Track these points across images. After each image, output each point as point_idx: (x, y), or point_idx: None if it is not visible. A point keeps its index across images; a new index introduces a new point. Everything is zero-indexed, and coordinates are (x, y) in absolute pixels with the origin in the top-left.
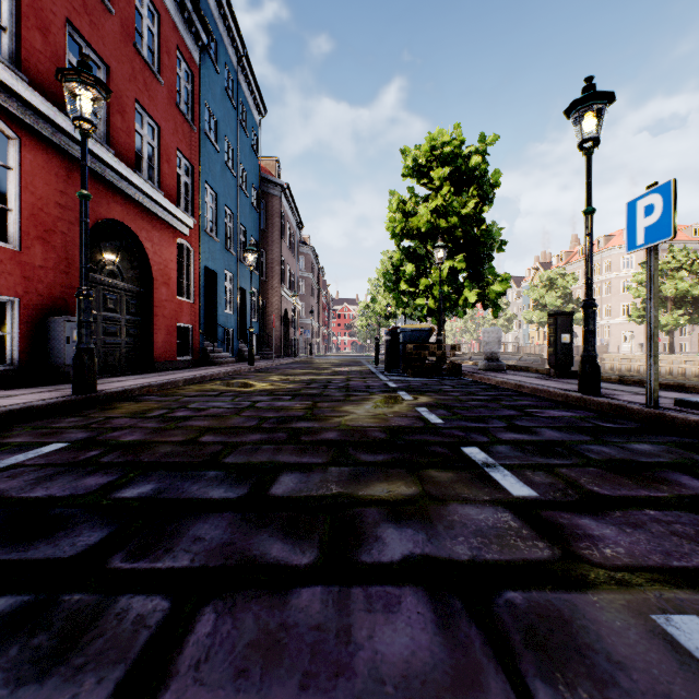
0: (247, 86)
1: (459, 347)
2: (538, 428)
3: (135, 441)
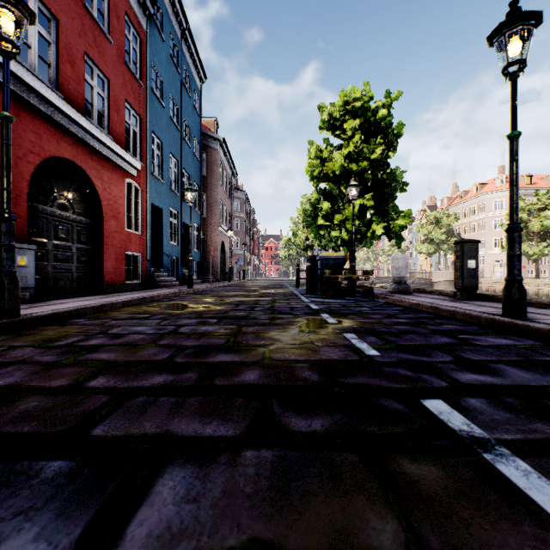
0: (190, 56)
1: (372, 272)
2: (495, 364)
3: (3, 388)
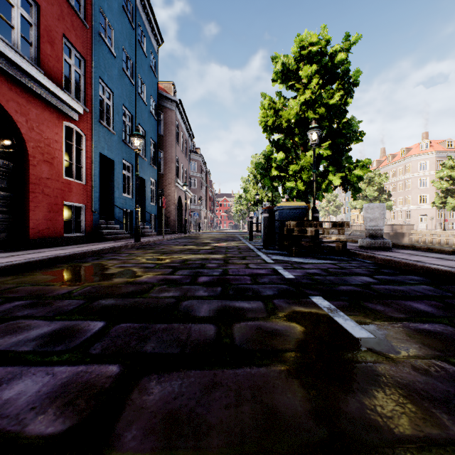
0: (146, 17)
1: (347, 224)
2: None
3: None
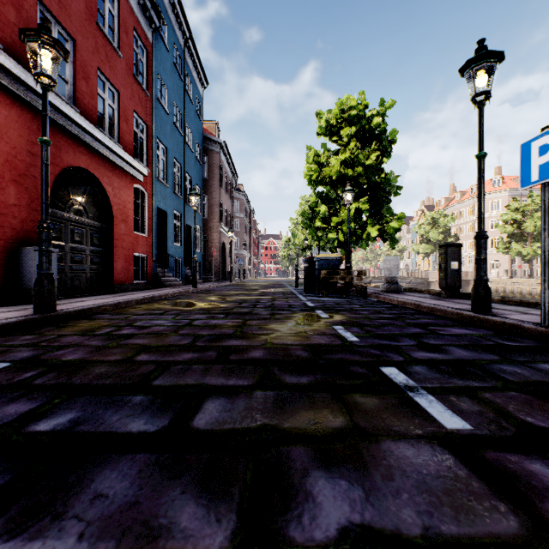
0: (192, 63)
1: (365, 273)
2: (446, 346)
3: (75, 361)
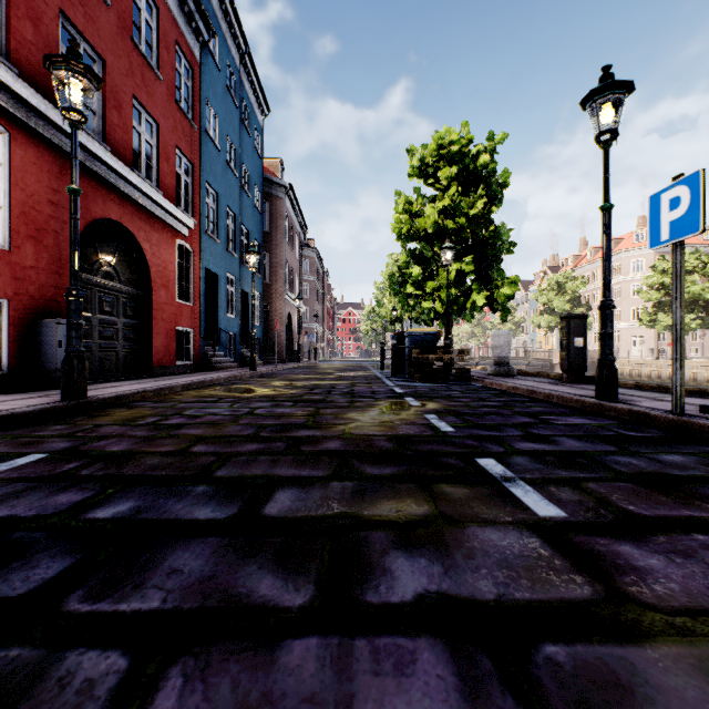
0: (249, 85)
1: (467, 352)
2: (557, 437)
3: (121, 452)
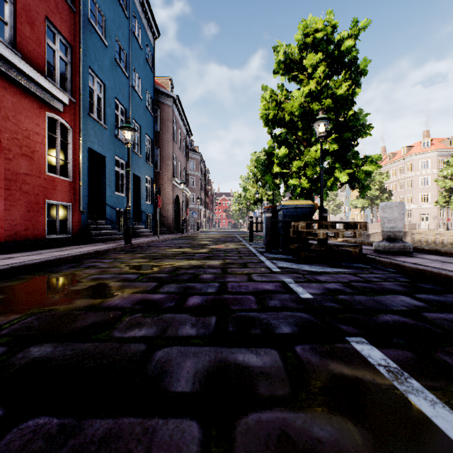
0: (141, 7)
1: (364, 225)
2: None
3: None
